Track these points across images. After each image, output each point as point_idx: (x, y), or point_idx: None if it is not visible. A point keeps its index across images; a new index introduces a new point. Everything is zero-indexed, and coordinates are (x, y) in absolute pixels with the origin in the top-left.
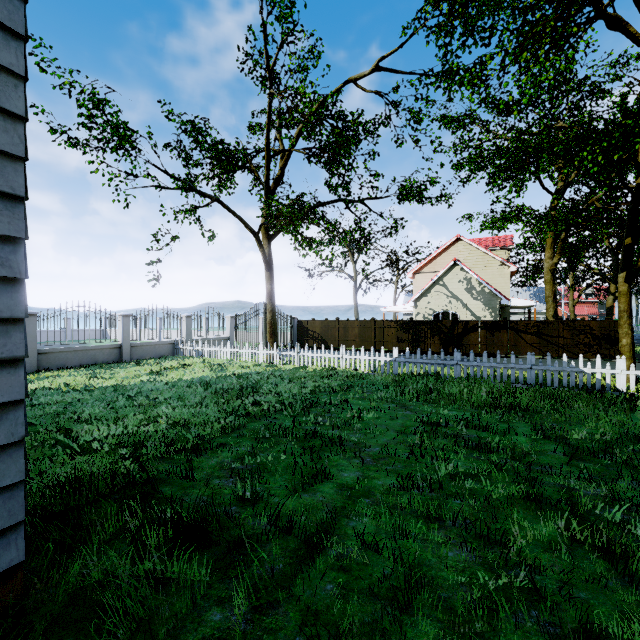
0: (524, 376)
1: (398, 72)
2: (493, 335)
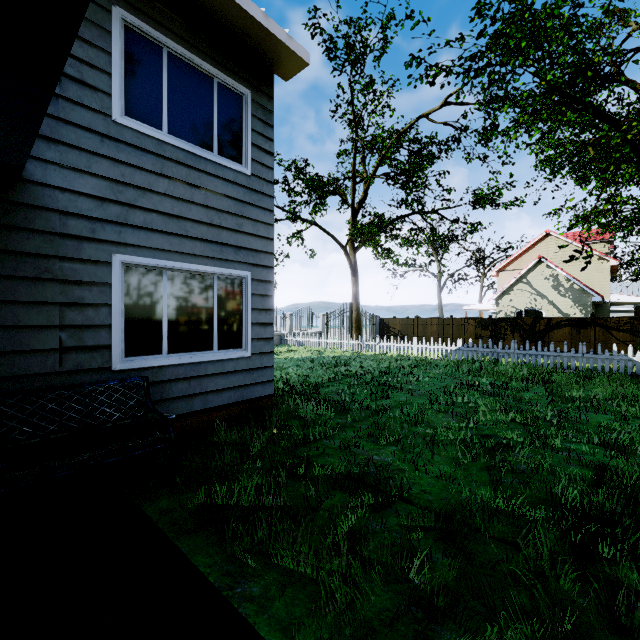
0: (589, 367)
1: (464, 104)
2: (579, 332)
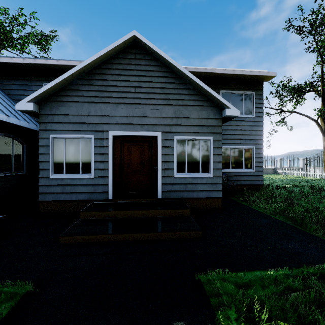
0: None
1: None
2: None
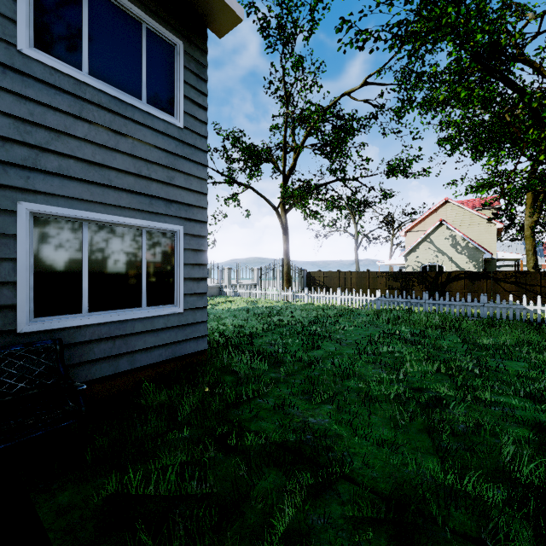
0: (487, 314)
1: (381, 85)
2: (474, 284)
